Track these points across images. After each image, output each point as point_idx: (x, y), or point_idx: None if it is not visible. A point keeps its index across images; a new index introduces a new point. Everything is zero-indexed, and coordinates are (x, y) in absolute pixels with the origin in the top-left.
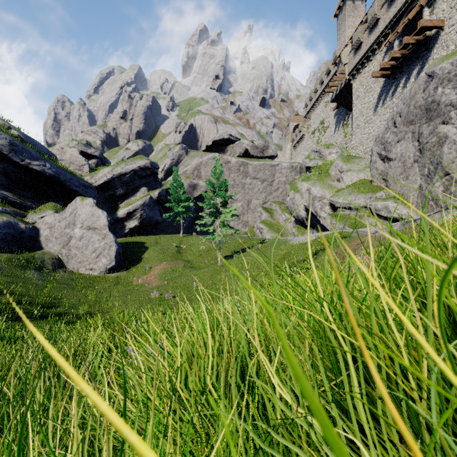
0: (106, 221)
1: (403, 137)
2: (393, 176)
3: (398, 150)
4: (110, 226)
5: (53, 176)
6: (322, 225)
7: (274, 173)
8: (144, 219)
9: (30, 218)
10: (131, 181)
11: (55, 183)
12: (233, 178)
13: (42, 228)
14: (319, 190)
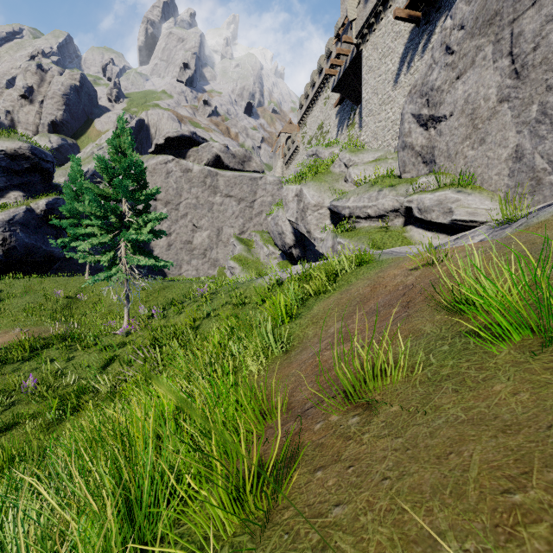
0: None
1: (470, 63)
2: (446, 149)
3: (458, 94)
4: None
5: None
6: (319, 257)
7: (256, 190)
8: (13, 248)
9: None
10: None
11: None
12: (195, 195)
13: None
14: (314, 193)
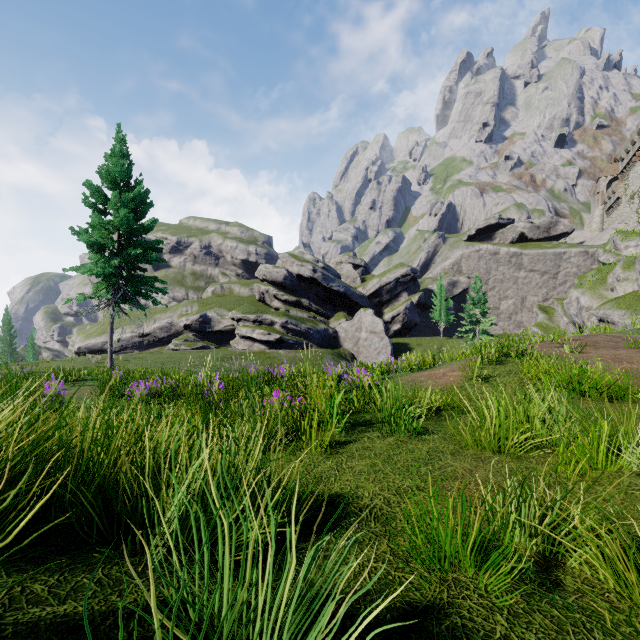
0: (382, 327)
1: None
2: None
3: None
4: (385, 331)
5: (344, 293)
6: None
7: (559, 264)
8: (406, 322)
9: (332, 324)
10: (394, 288)
11: (344, 297)
12: (501, 272)
13: (340, 331)
14: (587, 300)
